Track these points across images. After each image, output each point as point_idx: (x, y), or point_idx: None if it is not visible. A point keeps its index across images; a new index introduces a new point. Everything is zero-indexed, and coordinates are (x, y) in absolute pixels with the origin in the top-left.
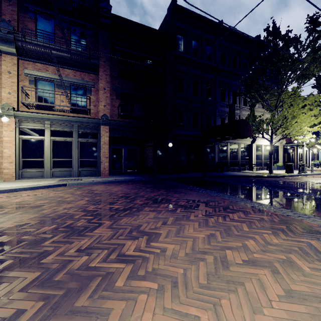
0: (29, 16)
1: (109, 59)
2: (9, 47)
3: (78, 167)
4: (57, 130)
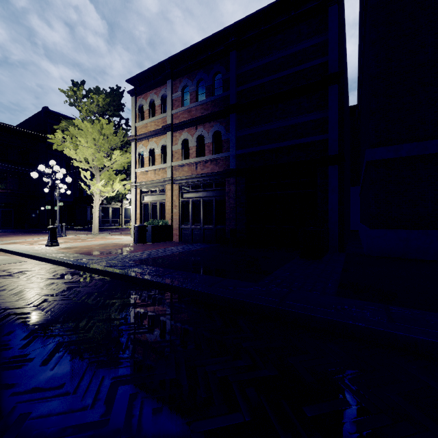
0: None
1: None
2: None
3: None
4: None
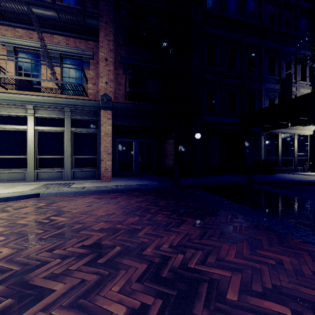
0: None
1: (112, 19)
2: None
3: (71, 166)
4: (44, 117)
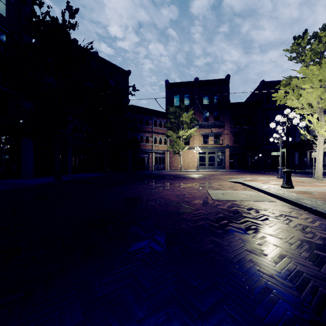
0: (201, 113)
1: (229, 121)
2: (197, 127)
3: (217, 165)
4: (209, 152)
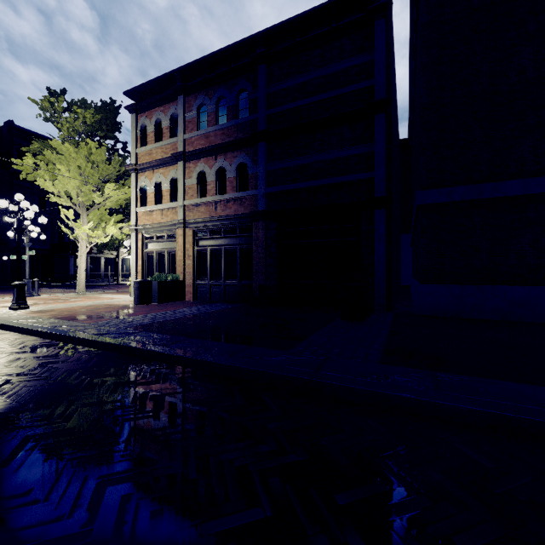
0: None
1: None
2: None
3: None
4: None
